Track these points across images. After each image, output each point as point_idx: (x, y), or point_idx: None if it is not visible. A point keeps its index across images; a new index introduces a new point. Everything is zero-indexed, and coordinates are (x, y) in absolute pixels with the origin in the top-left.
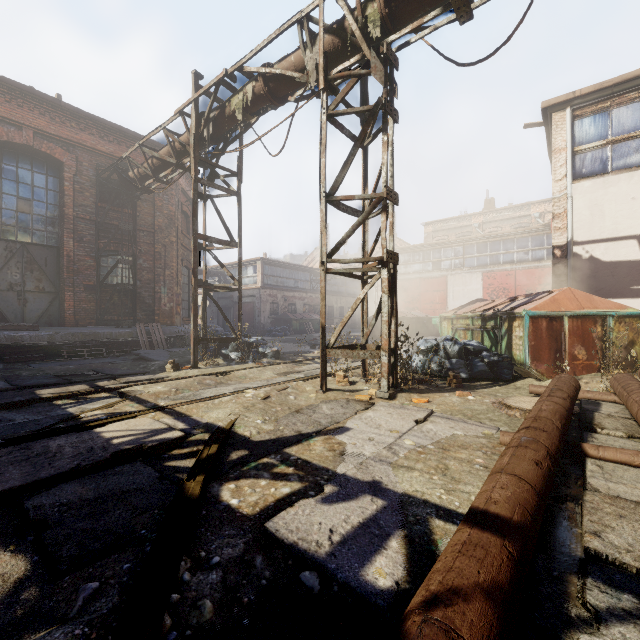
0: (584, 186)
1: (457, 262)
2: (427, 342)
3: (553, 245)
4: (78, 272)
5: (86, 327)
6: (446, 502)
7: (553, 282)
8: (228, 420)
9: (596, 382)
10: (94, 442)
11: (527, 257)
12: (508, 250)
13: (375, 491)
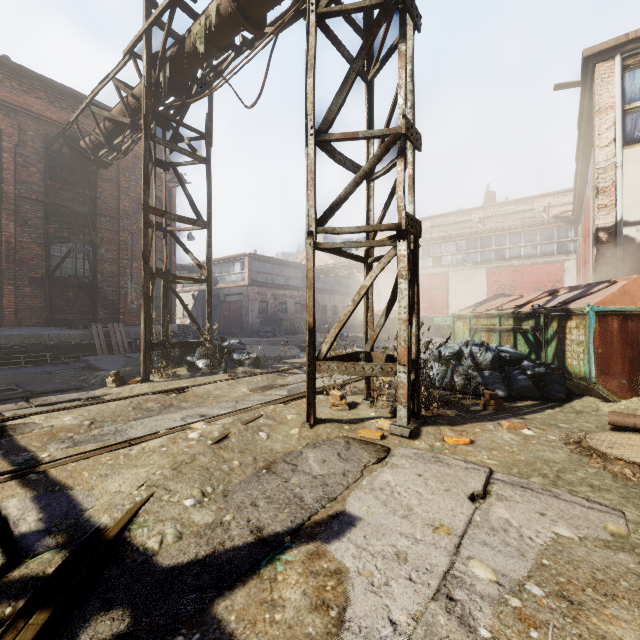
0: (638, 152)
1: (459, 258)
2: (447, 347)
3: (597, 227)
4: (21, 262)
5: (30, 328)
6: None
7: (597, 272)
8: (127, 505)
9: None
10: None
11: (535, 252)
12: (515, 244)
13: None
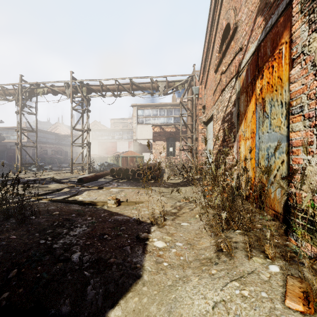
0: (139, 126)
1: (120, 137)
2: (100, 163)
3: (133, 139)
4: None
5: None
6: None
7: (133, 148)
8: (52, 177)
9: None
10: (26, 179)
11: None
12: None
13: None
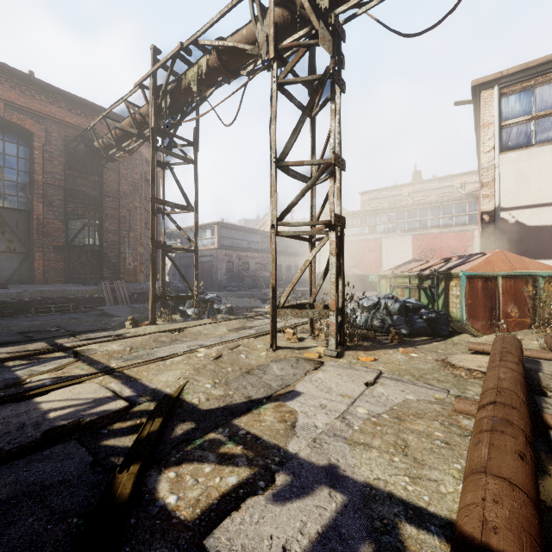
0: (510, 157)
1: (390, 226)
2: (369, 300)
3: (482, 211)
4: (47, 234)
5: (55, 285)
6: (413, 496)
7: (482, 244)
8: (177, 385)
9: (530, 339)
10: (28, 416)
11: (451, 222)
12: (435, 216)
13: (332, 480)
